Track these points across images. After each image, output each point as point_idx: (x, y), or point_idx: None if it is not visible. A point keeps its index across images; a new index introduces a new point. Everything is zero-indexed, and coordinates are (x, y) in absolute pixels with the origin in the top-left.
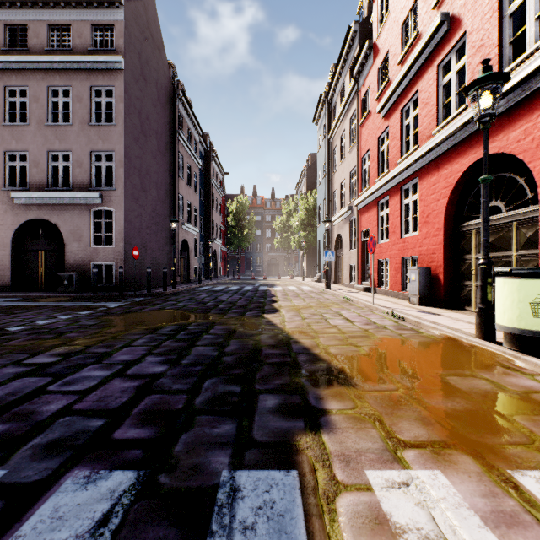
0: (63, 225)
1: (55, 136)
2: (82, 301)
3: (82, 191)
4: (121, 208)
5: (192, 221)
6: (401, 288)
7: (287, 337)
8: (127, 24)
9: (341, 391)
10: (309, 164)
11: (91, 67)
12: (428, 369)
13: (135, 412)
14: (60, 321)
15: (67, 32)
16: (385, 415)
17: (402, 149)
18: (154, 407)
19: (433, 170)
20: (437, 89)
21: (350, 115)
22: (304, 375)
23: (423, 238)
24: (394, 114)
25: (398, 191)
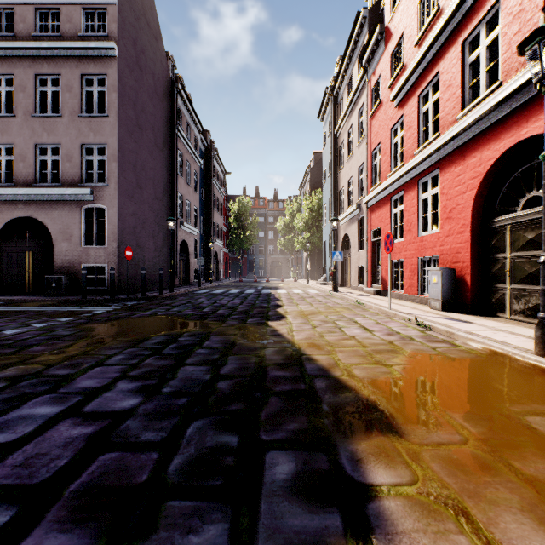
0: (52, 224)
1: (43, 128)
2: (68, 306)
3: (72, 187)
4: (113, 206)
5: (192, 221)
6: (418, 291)
7: (297, 351)
8: (121, 8)
9: (385, 444)
10: (313, 163)
11: (82, 53)
12: (493, 404)
13: (70, 491)
14: (32, 330)
15: (56, 17)
16: (468, 499)
17: (419, 139)
18: (103, 481)
19: (457, 159)
20: (462, 68)
21: (359, 107)
22: (326, 413)
23: (446, 236)
24: (410, 101)
25: (415, 186)
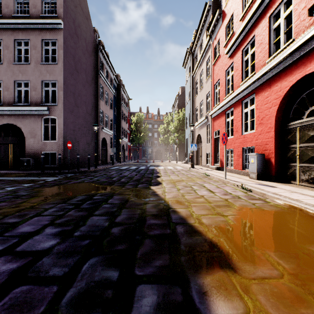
0: (24, 128)
1: (19, 71)
2: (31, 176)
3: (36, 106)
4: (61, 117)
5: (109, 126)
6: (242, 167)
7: (167, 206)
8: None
9: (223, 278)
10: (180, 93)
11: (42, 26)
12: (297, 244)
13: None
14: (4, 191)
15: (26, 5)
16: None
17: (242, 76)
18: (9, 313)
19: (266, 87)
20: (269, 32)
21: (206, 59)
22: (183, 252)
23: (259, 134)
24: (237, 54)
25: (240, 104)
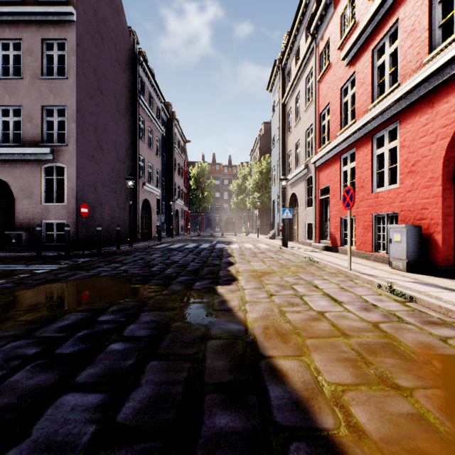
0: (13, 182)
1: (5, 90)
2: (16, 263)
3: (32, 146)
4: (72, 165)
5: (154, 182)
6: (372, 248)
7: (252, 348)
8: None
9: None
10: (262, 132)
11: (42, 18)
12: None
13: None
14: None
15: None
16: None
17: (373, 94)
18: None
19: (423, 107)
20: (430, 8)
21: (306, 74)
22: None
23: (407, 191)
24: (362, 57)
25: (368, 141)
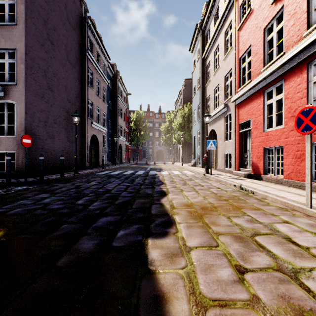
0: None
1: None
2: None
3: None
4: (21, 101)
5: (101, 122)
6: None
7: None
8: None
9: None
10: (184, 87)
11: None
12: None
13: None
14: None
15: None
16: None
17: (308, 20)
18: None
19: None
20: None
21: (225, 28)
22: None
23: None
24: None
25: (302, 69)
